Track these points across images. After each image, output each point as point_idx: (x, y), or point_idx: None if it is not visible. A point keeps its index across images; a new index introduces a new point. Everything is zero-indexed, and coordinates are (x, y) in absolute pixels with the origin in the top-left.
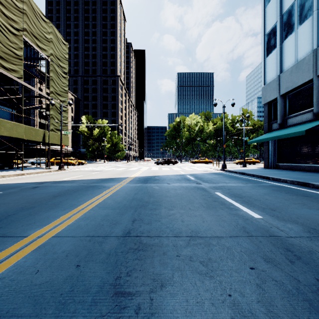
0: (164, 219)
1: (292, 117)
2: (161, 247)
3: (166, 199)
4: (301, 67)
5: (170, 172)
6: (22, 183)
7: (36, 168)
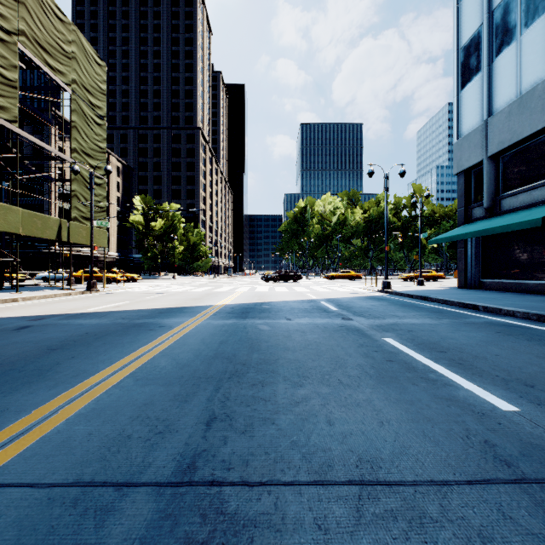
0: (284, 416)
1: (511, 195)
2: (281, 534)
3: (285, 355)
4: (529, 104)
5: (290, 295)
6: (3, 318)
7: (46, 289)
